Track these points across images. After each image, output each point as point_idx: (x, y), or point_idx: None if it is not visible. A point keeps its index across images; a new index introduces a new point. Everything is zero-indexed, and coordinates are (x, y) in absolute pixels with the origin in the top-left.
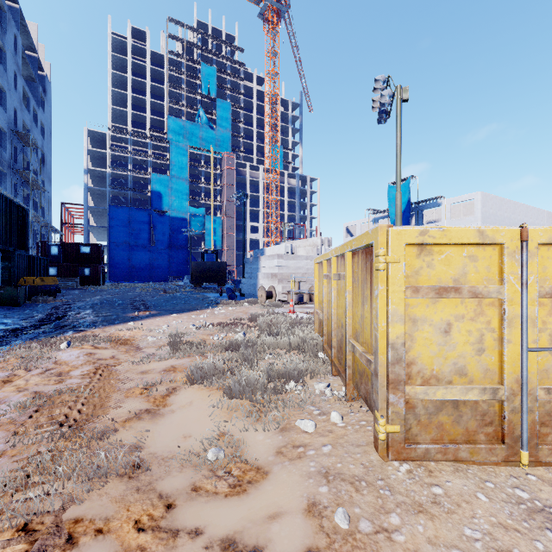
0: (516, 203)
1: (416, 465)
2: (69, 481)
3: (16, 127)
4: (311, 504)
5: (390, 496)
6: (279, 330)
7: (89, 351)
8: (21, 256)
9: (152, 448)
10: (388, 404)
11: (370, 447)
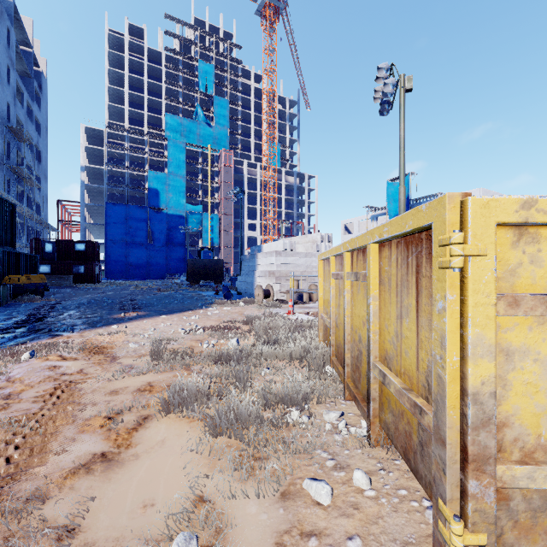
0: None
1: None
2: None
3: (10, 122)
4: None
5: None
6: (278, 337)
7: (53, 363)
8: (7, 253)
9: (91, 533)
10: (466, 496)
11: None
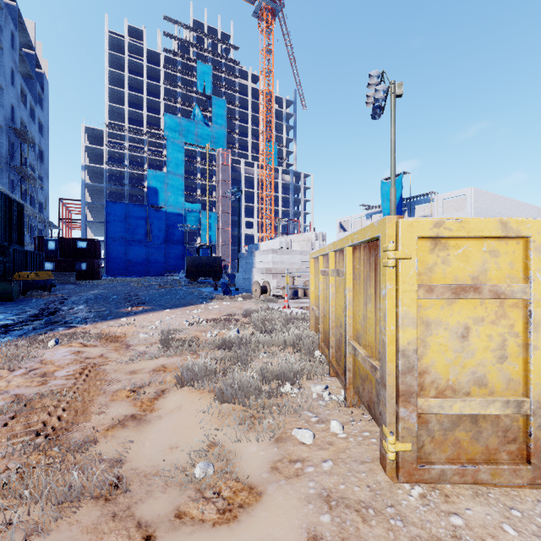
0: (507, 198)
1: (429, 488)
2: (36, 506)
3: (14, 123)
4: (312, 538)
5: (402, 528)
6: (274, 327)
7: (77, 349)
8: (16, 251)
9: (134, 463)
10: (398, 419)
11: (376, 464)
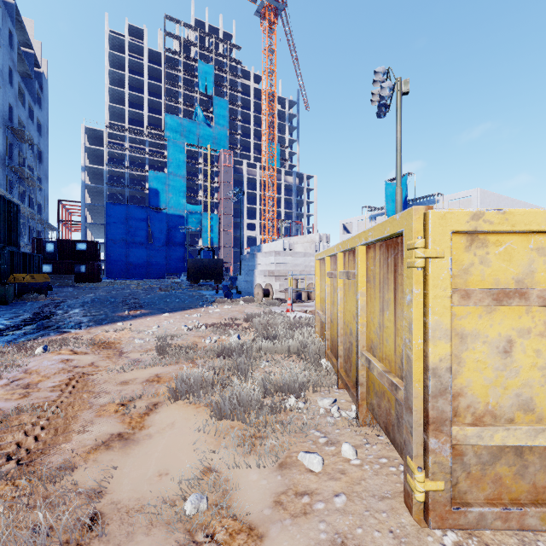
0: (513, 200)
1: (465, 534)
2: None
3: (12, 123)
4: None
5: None
6: (277, 333)
7: (66, 357)
8: (11, 253)
9: (116, 494)
10: (427, 451)
11: (398, 501)
